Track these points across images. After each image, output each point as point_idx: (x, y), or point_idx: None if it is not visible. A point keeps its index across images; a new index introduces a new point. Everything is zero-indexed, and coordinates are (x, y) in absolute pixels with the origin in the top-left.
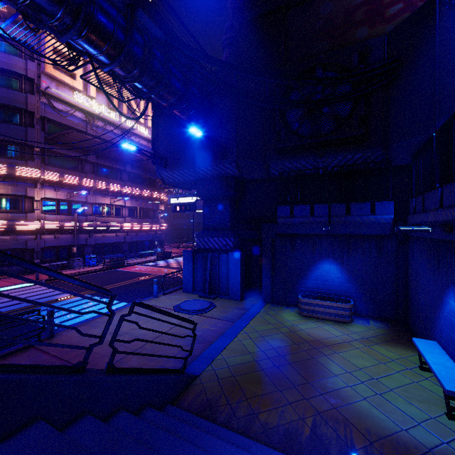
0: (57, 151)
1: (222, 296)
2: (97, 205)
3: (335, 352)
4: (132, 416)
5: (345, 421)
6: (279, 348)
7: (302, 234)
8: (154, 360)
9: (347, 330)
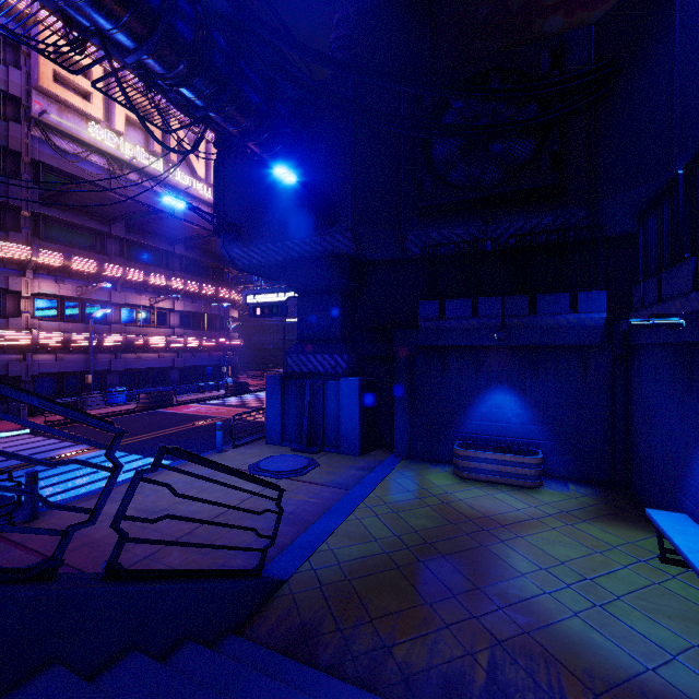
0: (61, 217)
1: (330, 449)
2: (127, 307)
3: (518, 536)
4: (153, 662)
5: (547, 656)
6: (425, 530)
7: (459, 346)
8: (211, 554)
9: (534, 499)
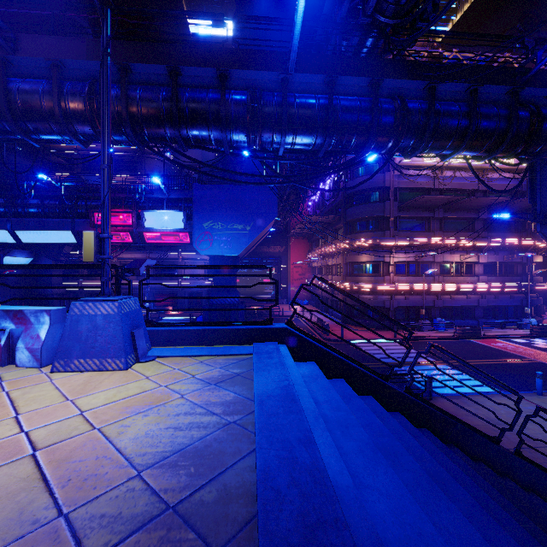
0: (407, 215)
1: None
2: (443, 263)
3: None
4: (543, 501)
5: None
6: None
7: None
8: None
9: None
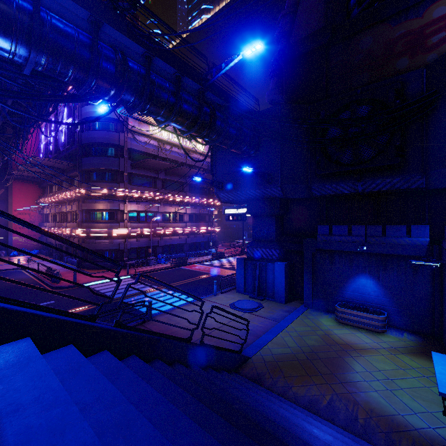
0: (138, 173)
1: (269, 299)
2: (165, 213)
3: (361, 355)
4: (215, 371)
5: (355, 401)
6: (313, 346)
7: (340, 250)
8: (219, 343)
9: (378, 339)
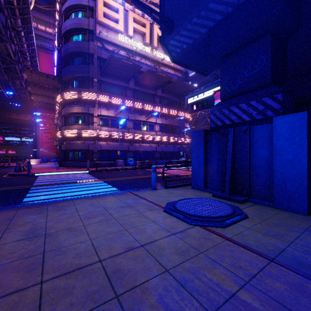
0: (109, 81)
1: (258, 201)
2: (136, 121)
3: None
4: None
5: None
6: None
7: None
8: None
9: None
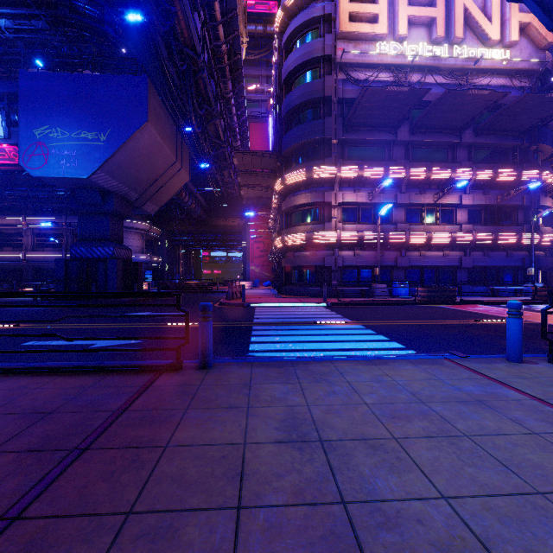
0: (357, 138)
1: None
2: (411, 207)
3: None
4: None
5: None
6: None
7: None
8: None
9: None
